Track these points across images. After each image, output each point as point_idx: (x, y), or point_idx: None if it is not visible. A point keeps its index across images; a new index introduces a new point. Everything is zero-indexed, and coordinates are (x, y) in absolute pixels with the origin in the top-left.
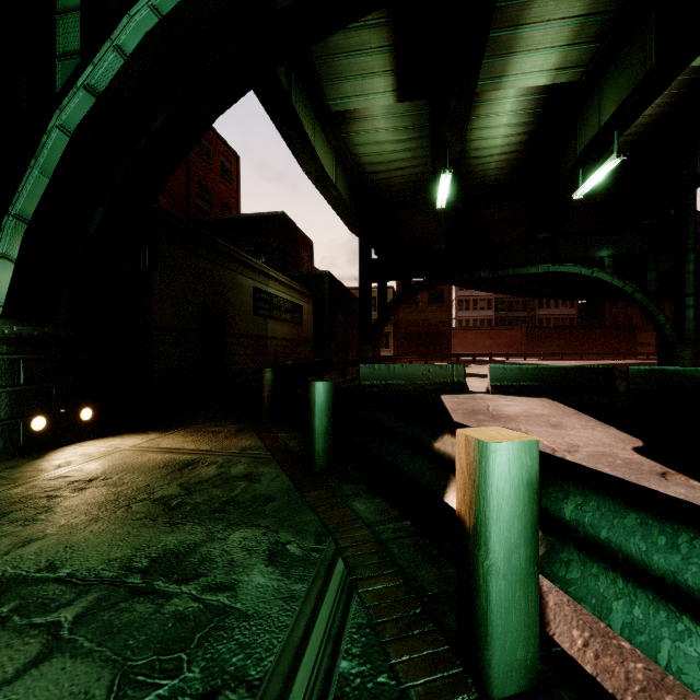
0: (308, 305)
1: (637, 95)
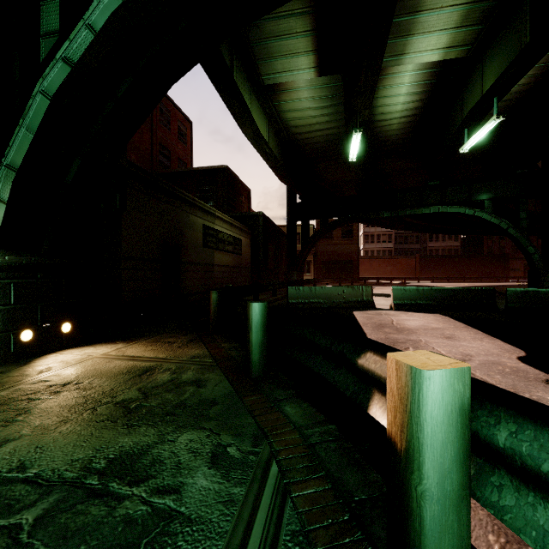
0: (247, 239)
1: (514, 67)
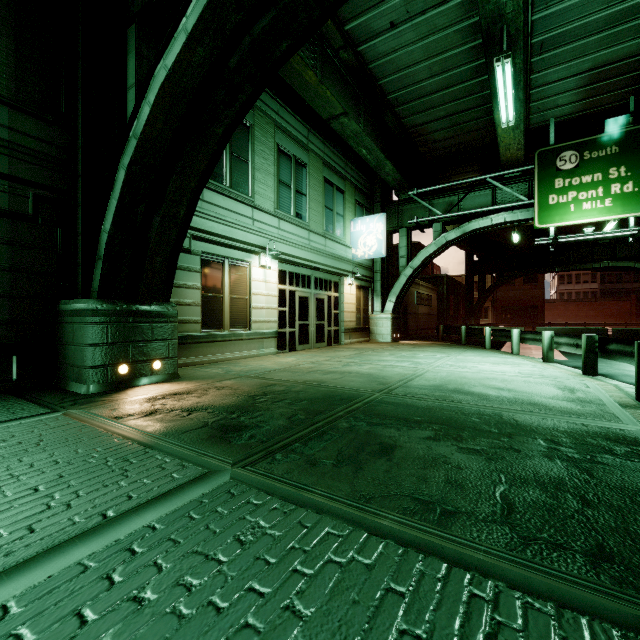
0: (434, 295)
1: None
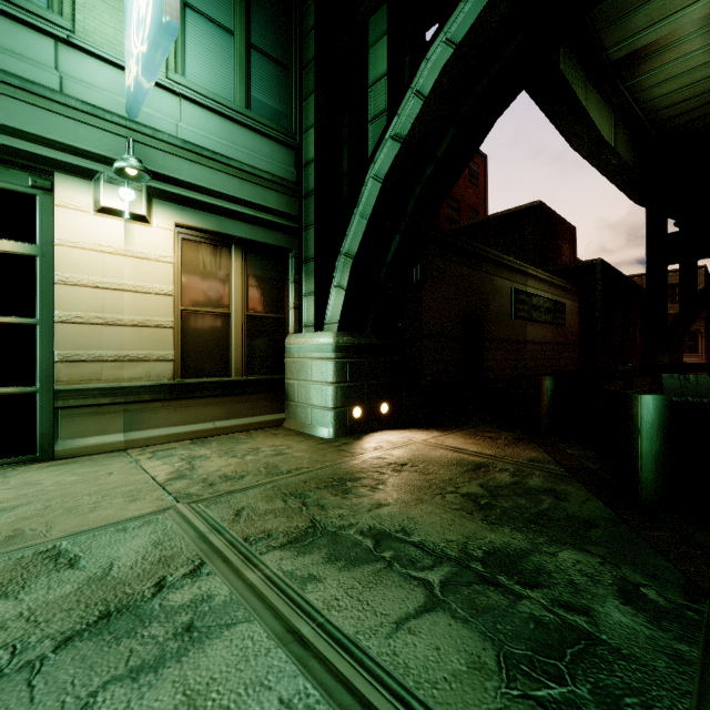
0: (573, 303)
1: None
